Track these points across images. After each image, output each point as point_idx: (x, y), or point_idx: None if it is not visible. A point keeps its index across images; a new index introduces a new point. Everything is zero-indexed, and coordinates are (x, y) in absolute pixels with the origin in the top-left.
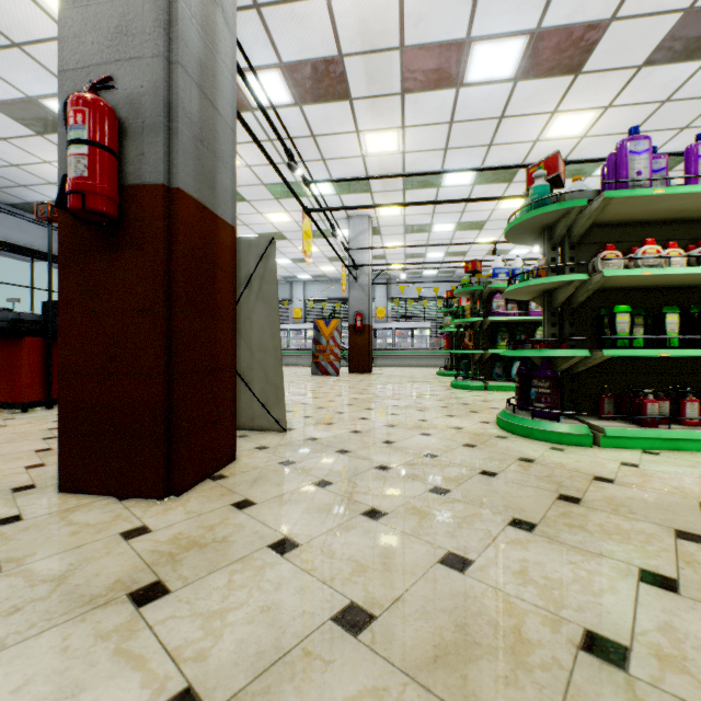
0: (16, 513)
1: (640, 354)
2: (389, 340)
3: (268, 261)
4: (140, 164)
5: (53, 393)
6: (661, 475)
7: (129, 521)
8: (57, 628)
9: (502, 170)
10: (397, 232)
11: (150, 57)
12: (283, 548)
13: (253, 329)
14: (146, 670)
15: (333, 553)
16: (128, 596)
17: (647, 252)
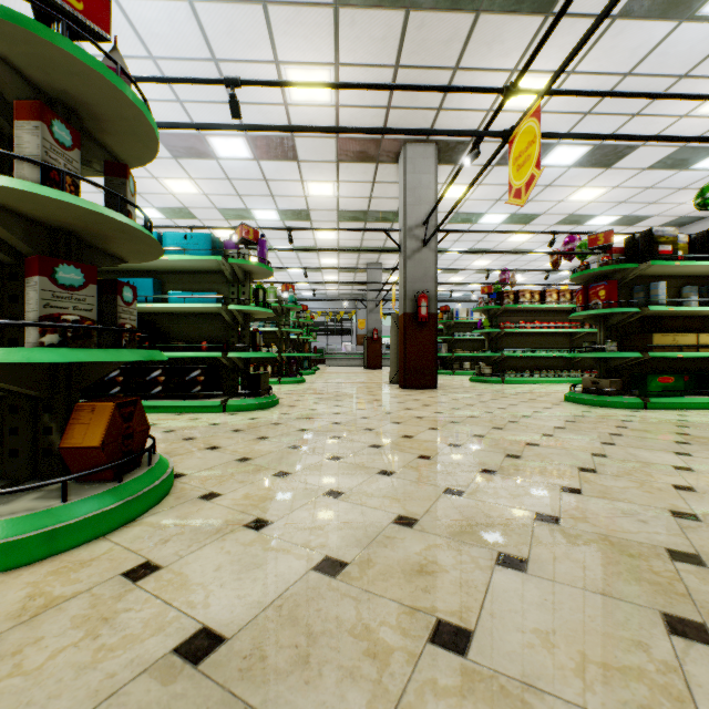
0: None
1: None
2: None
3: None
4: None
5: None
6: None
7: None
8: None
9: None
10: None
11: None
12: None
13: None
14: None
15: None
16: None
17: None
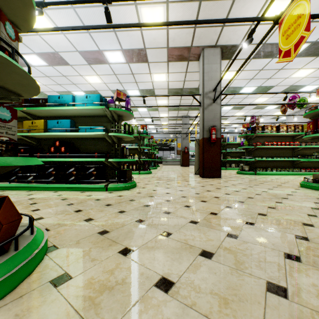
0: None
1: None
2: None
3: None
4: None
5: None
6: None
7: None
8: None
9: None
10: None
11: None
12: None
13: None
14: None
15: None
16: None
17: None
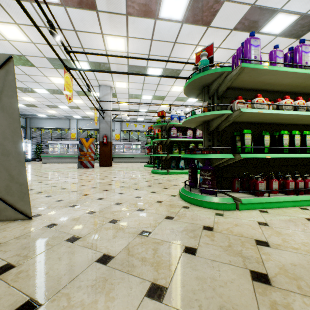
0: None
1: (257, 156)
2: (121, 149)
3: (7, 76)
4: None
5: None
6: (285, 232)
7: None
8: None
9: (173, 71)
10: (125, 97)
11: None
12: None
13: None
14: None
15: None
16: None
17: (259, 101)
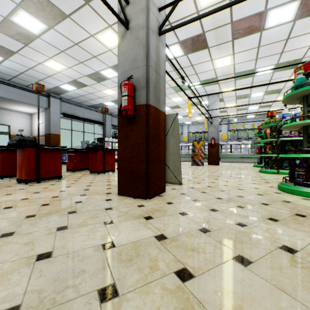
0: (110, 198)
1: None
2: (228, 149)
3: (175, 122)
4: (139, 99)
5: (105, 168)
6: None
7: (138, 203)
8: (130, 220)
9: (290, 63)
10: (232, 99)
11: (142, 66)
12: (183, 214)
13: (170, 146)
14: (152, 230)
15: (198, 217)
16: (143, 217)
17: None
